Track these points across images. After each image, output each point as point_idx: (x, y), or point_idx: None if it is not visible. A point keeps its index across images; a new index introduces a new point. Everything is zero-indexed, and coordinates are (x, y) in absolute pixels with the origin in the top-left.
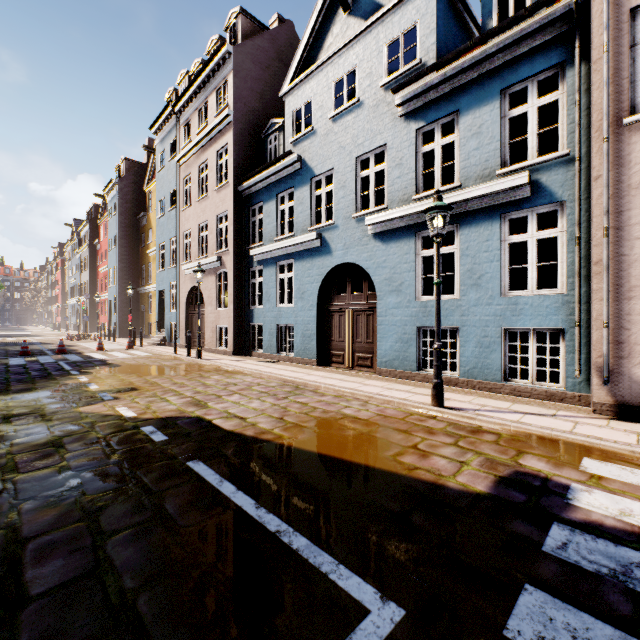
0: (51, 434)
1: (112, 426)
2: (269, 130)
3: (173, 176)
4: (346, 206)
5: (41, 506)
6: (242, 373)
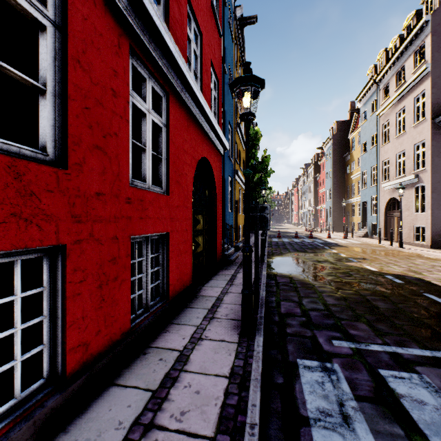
0: (342, 270)
1: (368, 272)
2: None
3: (373, 125)
4: None
5: (361, 289)
6: None
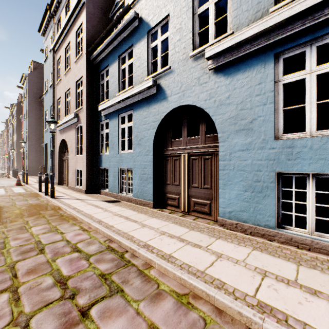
0: None
1: None
2: (115, 9)
3: (52, 61)
4: (182, 47)
5: None
6: (74, 220)
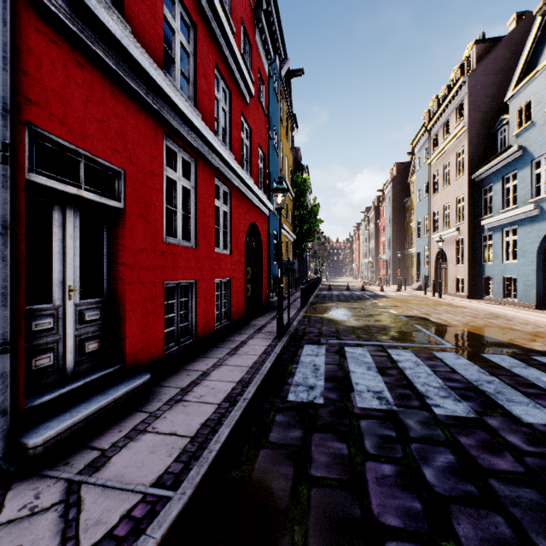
0: (368, 313)
1: (388, 314)
2: (499, 125)
3: (426, 173)
4: None
5: (370, 323)
6: (464, 307)
